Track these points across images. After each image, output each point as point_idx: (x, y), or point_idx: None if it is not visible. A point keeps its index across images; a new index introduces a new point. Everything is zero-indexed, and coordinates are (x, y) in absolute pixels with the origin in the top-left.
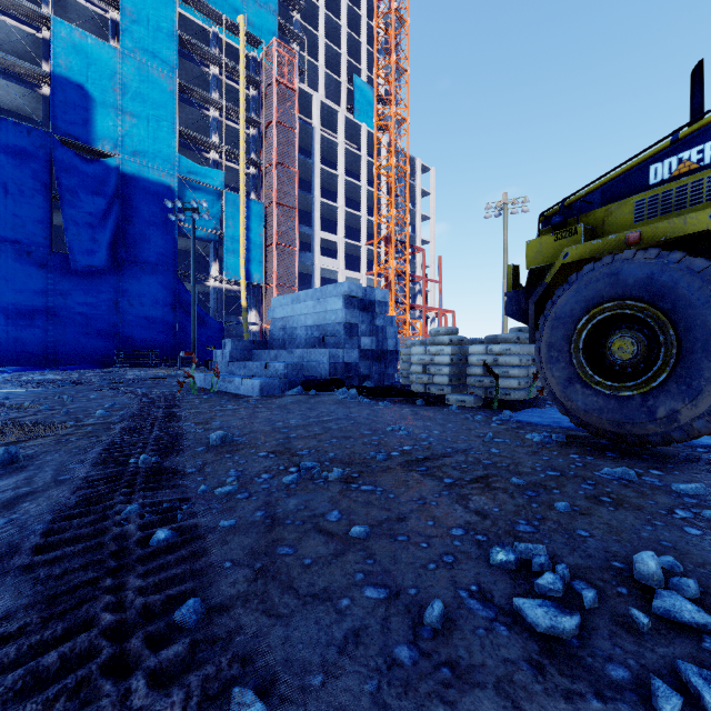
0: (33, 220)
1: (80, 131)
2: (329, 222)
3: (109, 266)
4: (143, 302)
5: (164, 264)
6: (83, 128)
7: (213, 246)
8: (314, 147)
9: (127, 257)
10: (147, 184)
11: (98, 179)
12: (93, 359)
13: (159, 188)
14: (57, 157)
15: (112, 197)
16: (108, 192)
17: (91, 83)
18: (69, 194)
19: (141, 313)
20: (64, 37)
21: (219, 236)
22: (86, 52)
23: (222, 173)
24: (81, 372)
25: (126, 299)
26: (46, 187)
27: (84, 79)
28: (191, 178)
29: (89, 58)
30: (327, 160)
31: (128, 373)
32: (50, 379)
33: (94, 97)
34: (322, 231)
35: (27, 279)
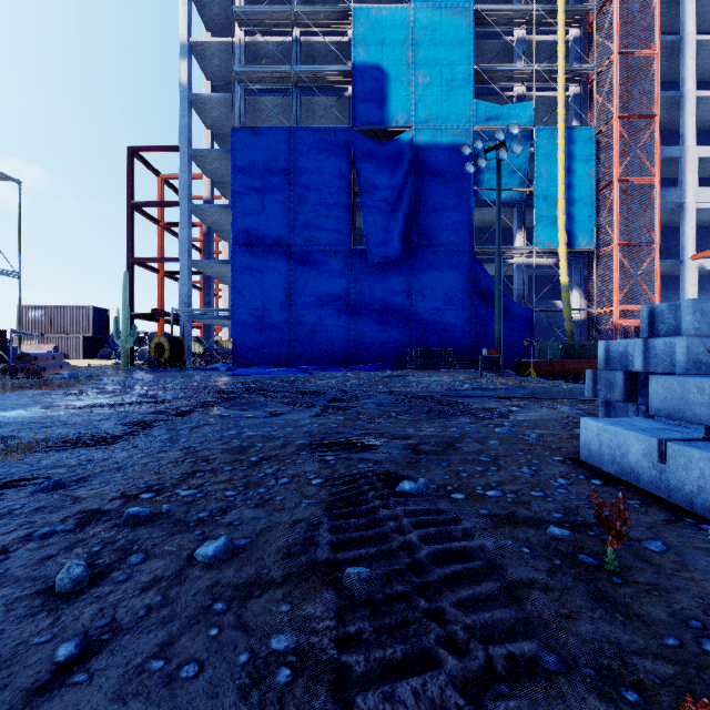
0: (339, 220)
1: (376, 115)
2: (706, 135)
3: (402, 254)
4: (436, 292)
5: (458, 243)
6: (379, 110)
7: (517, 209)
8: (684, 11)
9: (419, 241)
10: (439, 151)
11: (391, 160)
12: (387, 359)
13: (452, 151)
14: (357, 149)
15: (405, 176)
16: (400, 172)
17: (386, 59)
18: (366, 185)
19: (433, 305)
20: (363, 22)
21: (525, 193)
22: (381, 28)
23: (531, 105)
24: (370, 375)
25: (418, 290)
26: (348, 184)
27: (380, 57)
28: (490, 125)
29: (384, 32)
30: (701, 34)
31: (415, 380)
32: (329, 385)
33: (388, 72)
34: (701, 146)
35: (334, 279)
